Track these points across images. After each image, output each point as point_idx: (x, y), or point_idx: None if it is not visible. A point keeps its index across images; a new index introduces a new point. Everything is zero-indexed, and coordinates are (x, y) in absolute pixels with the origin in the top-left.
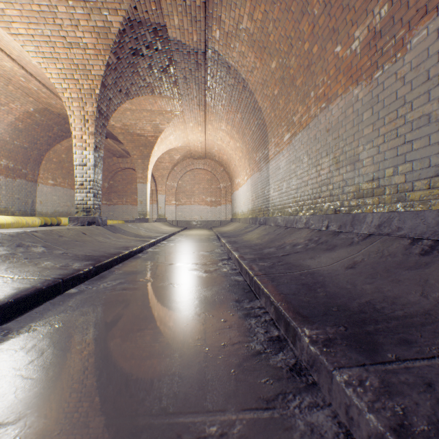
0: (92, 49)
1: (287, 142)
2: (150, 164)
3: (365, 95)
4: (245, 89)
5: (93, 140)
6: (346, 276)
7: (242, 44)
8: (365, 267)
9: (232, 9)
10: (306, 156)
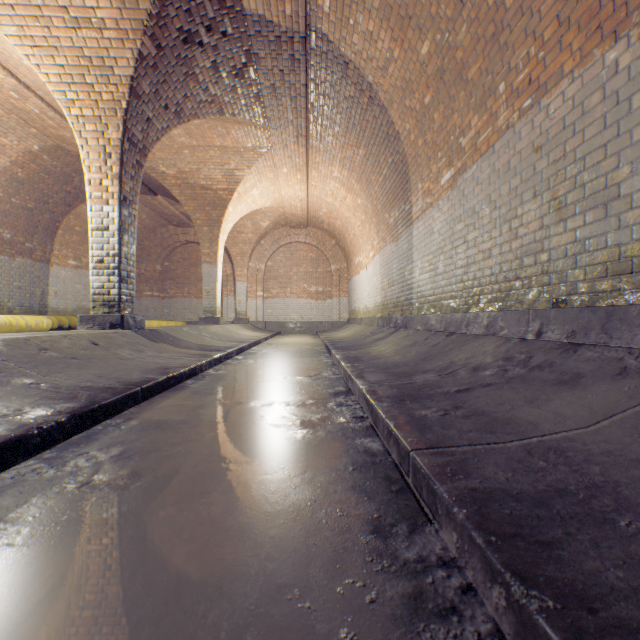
0: (114, 30)
1: (448, 185)
2: (222, 233)
3: (639, 56)
4: (372, 102)
5: (120, 188)
6: None
7: (369, 16)
8: None
9: None
10: (488, 205)
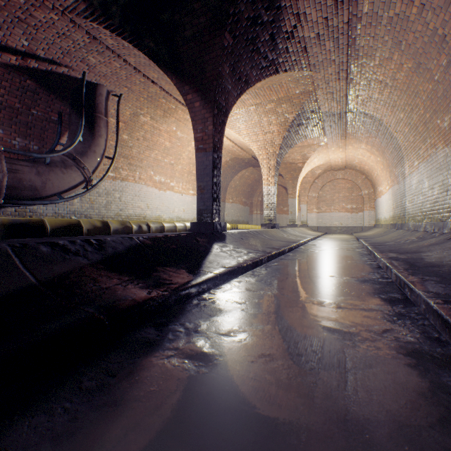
0: (276, 132)
1: (416, 167)
2: (298, 183)
3: (450, 155)
4: (380, 125)
5: (273, 180)
6: (412, 248)
7: (375, 104)
8: (424, 245)
9: (366, 92)
10: (426, 181)
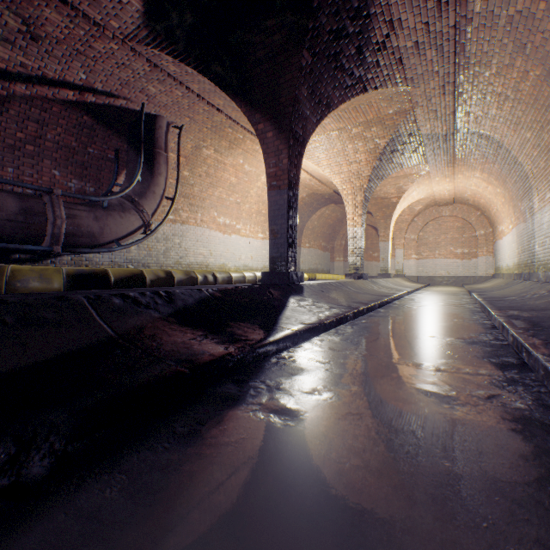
0: (364, 162)
1: (548, 200)
2: (391, 222)
3: None
4: (500, 148)
5: (360, 220)
6: (539, 304)
7: (492, 122)
8: None
9: (480, 107)
10: None
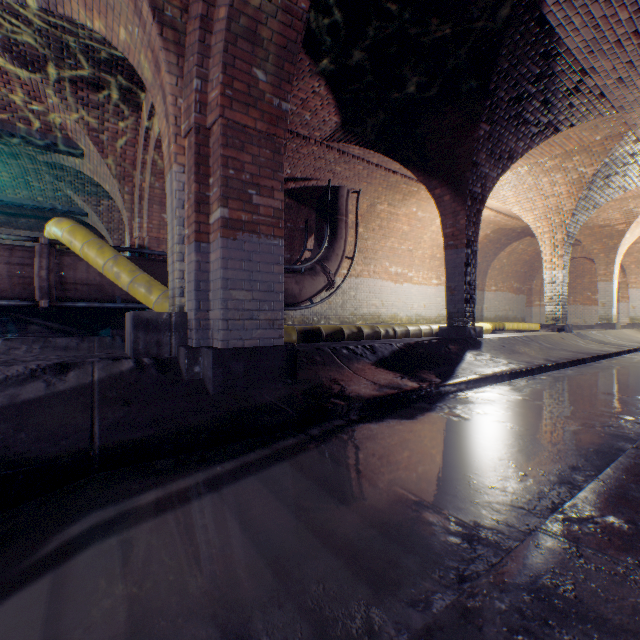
0: (565, 194)
1: None
2: (616, 256)
3: None
4: None
5: (561, 261)
6: None
7: None
8: None
9: None
10: None
